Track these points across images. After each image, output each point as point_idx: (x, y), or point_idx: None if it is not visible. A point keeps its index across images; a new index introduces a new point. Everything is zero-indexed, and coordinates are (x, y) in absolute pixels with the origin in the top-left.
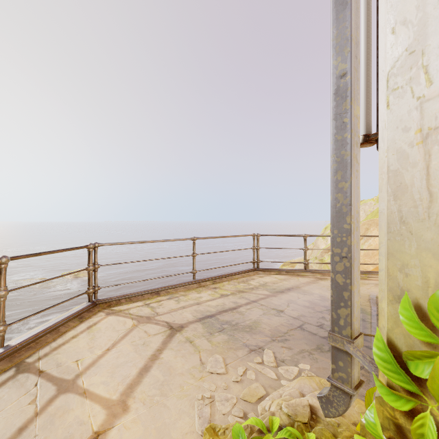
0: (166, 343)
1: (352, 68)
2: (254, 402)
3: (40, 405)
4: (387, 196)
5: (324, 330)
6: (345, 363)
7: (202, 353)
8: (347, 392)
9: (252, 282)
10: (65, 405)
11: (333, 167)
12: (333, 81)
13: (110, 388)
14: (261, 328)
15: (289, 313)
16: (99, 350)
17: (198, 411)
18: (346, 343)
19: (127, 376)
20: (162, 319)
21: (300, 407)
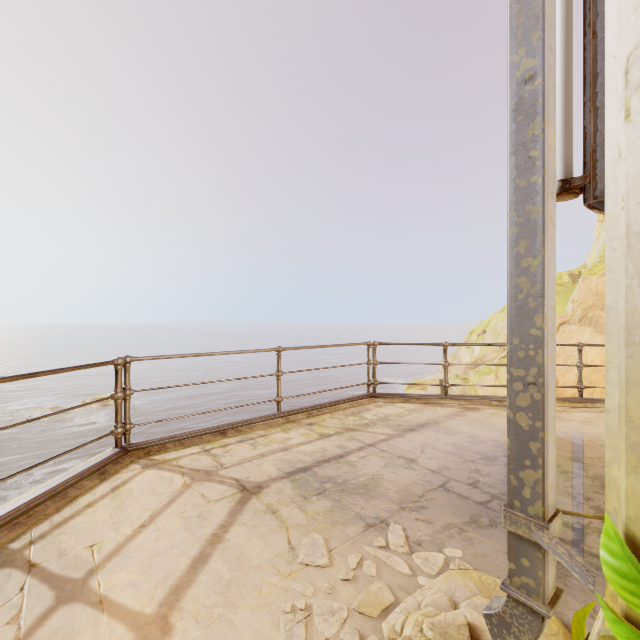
0: (235, 515)
1: (546, 65)
2: (376, 616)
3: (25, 626)
4: (625, 279)
5: (479, 492)
6: (533, 562)
7: (291, 531)
8: (537, 612)
9: (366, 415)
10: (67, 625)
11: (512, 232)
12: (512, 89)
13: (142, 593)
14: (383, 489)
15: (424, 464)
16: (128, 528)
17: (286, 634)
18: (535, 528)
19: (171, 573)
20: (230, 474)
21: (452, 629)
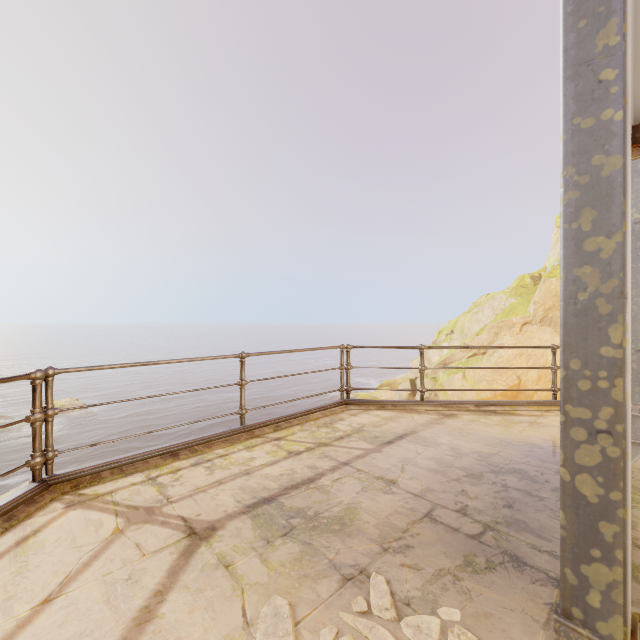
0: (176, 574)
1: None
2: None
3: None
4: None
5: (470, 521)
6: None
7: (247, 595)
8: None
9: (339, 426)
10: None
11: (568, 199)
12: None
13: None
14: (361, 523)
15: (406, 486)
16: (24, 605)
17: None
18: None
19: None
20: (177, 511)
21: None
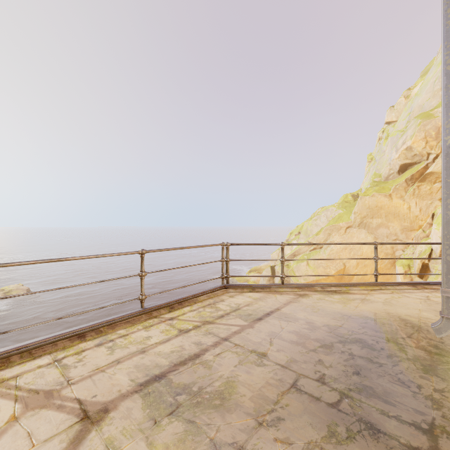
0: None
1: None
2: None
3: None
4: None
5: (328, 389)
6: None
7: None
8: None
9: (221, 306)
10: None
11: None
12: None
13: None
14: (238, 397)
15: (274, 358)
16: None
17: None
18: None
19: None
20: (74, 393)
21: None
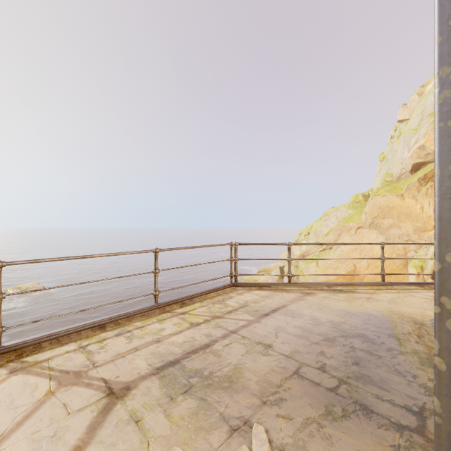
0: (94, 430)
1: None
2: None
3: None
4: None
5: (328, 376)
6: None
7: (152, 447)
8: None
9: (229, 303)
10: None
11: (444, 97)
12: None
13: None
14: (245, 380)
15: (279, 349)
16: None
17: None
18: None
19: None
20: (100, 374)
21: None
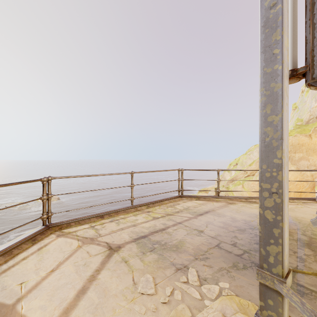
0: (104, 264)
1: None
2: None
3: None
4: None
5: (237, 249)
6: (275, 303)
7: (134, 273)
8: None
9: (177, 207)
10: None
11: (262, 100)
12: (262, 13)
13: (46, 313)
14: (186, 247)
15: (207, 233)
16: (43, 272)
17: None
18: (277, 282)
19: (64, 300)
20: (104, 240)
21: None
